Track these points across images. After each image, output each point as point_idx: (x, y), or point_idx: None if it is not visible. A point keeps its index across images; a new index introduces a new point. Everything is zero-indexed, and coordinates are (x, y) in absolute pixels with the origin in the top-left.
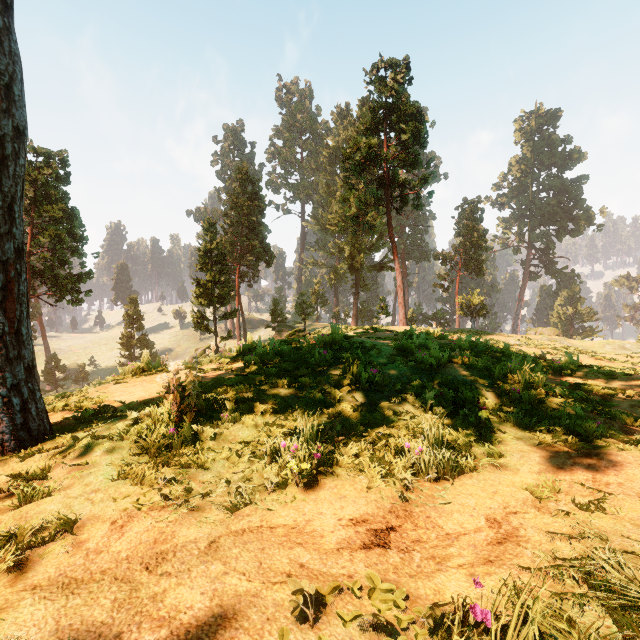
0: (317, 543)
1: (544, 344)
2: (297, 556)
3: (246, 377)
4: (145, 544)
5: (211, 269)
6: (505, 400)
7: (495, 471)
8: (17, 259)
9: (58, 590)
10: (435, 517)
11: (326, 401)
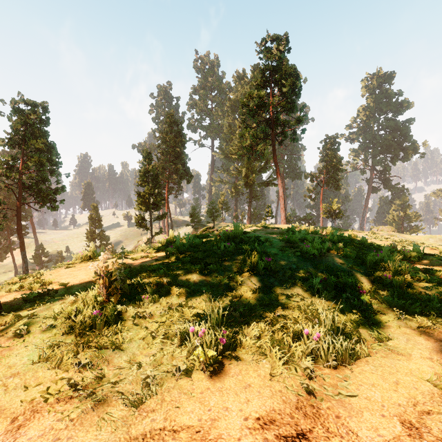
0: None
1: (385, 238)
2: None
3: (166, 263)
4: None
5: (148, 185)
6: (379, 284)
7: (388, 356)
8: None
9: None
10: (345, 417)
11: (230, 284)
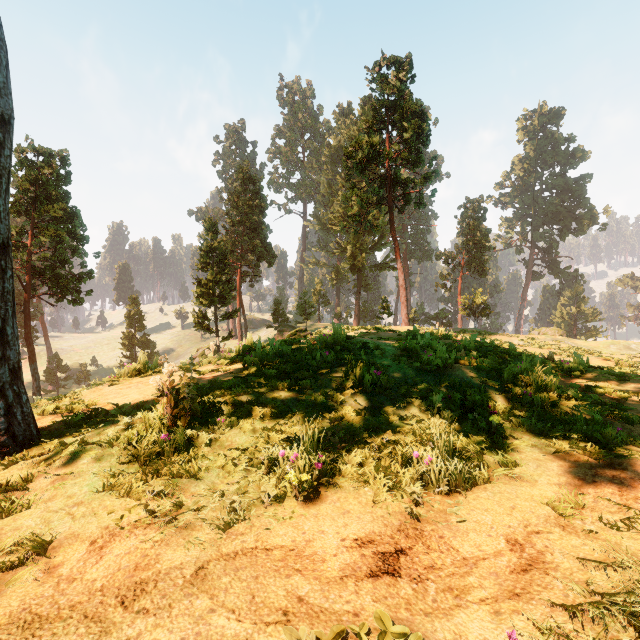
0: (318, 570)
1: (548, 344)
2: (295, 587)
3: (245, 379)
4: (124, 571)
5: (212, 269)
6: (516, 404)
7: (511, 482)
8: (2, 255)
9: (17, 631)
10: (449, 537)
11: (328, 404)
